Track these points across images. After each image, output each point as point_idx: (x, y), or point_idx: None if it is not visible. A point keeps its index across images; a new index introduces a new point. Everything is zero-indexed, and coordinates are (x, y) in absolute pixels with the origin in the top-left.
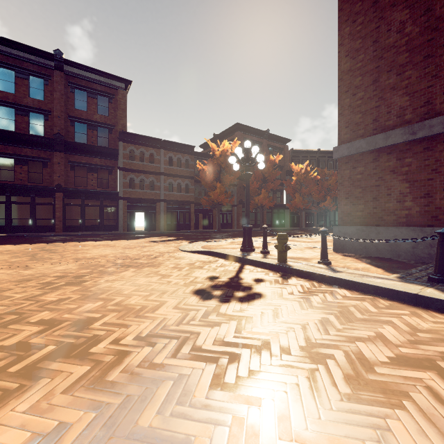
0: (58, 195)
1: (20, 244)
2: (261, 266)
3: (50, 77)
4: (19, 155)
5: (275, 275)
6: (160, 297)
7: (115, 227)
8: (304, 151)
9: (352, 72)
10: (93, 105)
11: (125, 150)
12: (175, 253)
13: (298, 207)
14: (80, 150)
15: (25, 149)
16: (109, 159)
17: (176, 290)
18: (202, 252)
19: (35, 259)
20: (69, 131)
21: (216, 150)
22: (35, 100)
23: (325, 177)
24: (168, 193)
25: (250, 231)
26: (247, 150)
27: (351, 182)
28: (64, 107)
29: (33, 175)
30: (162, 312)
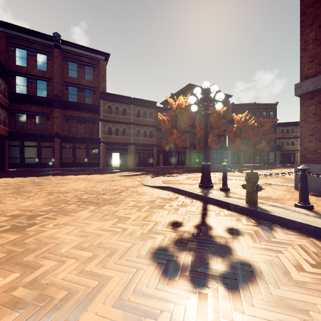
0: (56, 141)
1: (22, 177)
2: (226, 206)
3: (51, 53)
4: (29, 111)
5: (250, 223)
6: (104, 264)
7: (97, 164)
8: (243, 104)
9: (319, 3)
10: (81, 73)
11: (104, 106)
12: (138, 188)
13: (238, 149)
14: (72, 107)
15: (33, 107)
16: (93, 113)
17: (129, 248)
18: (162, 187)
19: (16, 192)
20: (64, 93)
21: (173, 104)
22: (41, 71)
23: (260, 124)
24: (136, 138)
25: (209, 168)
26: (205, 90)
27: (317, 118)
28: (61, 75)
29: (39, 125)
30: (92, 319)
